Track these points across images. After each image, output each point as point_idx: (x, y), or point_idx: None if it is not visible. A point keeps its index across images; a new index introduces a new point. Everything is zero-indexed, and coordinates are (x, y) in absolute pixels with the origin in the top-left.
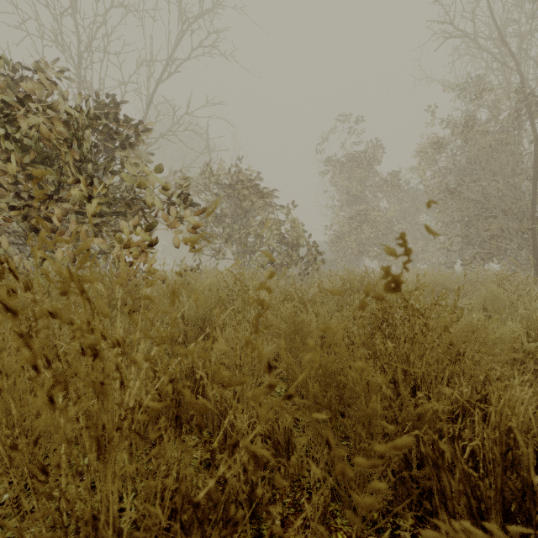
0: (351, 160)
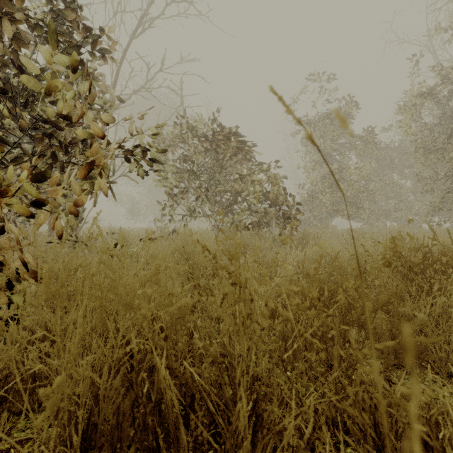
0: (327, 117)
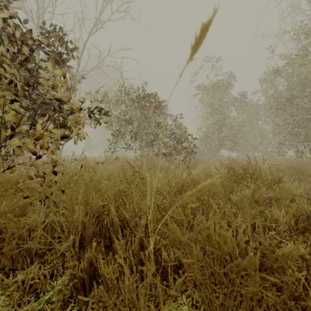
0: (215, 85)
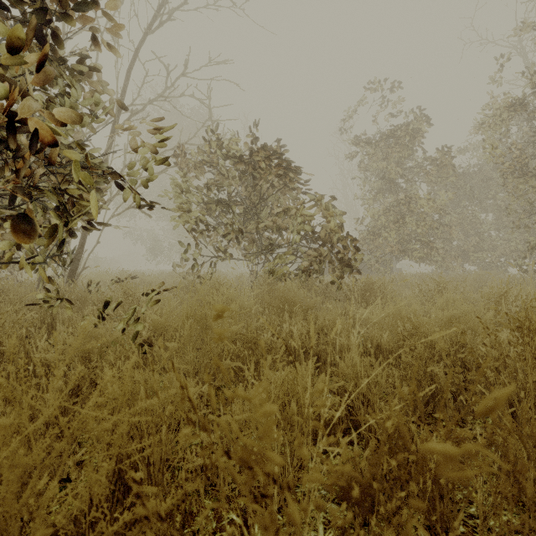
0: (392, 135)
